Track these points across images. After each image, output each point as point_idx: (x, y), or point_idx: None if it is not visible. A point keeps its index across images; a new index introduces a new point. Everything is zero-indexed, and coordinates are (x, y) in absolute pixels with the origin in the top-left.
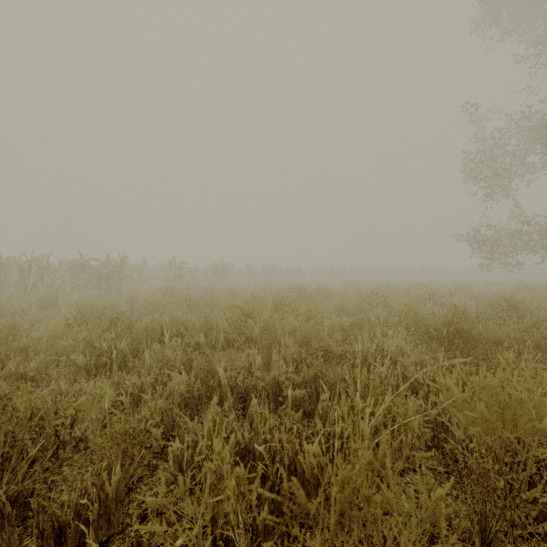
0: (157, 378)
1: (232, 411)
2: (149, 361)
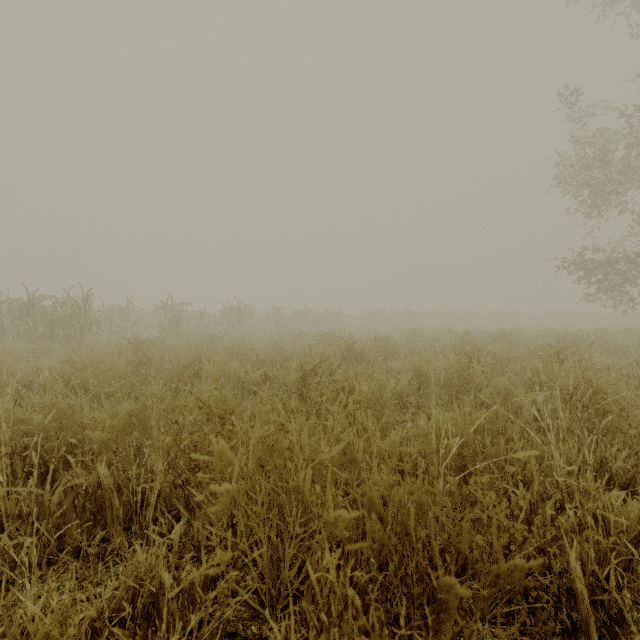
0: None
1: None
2: None
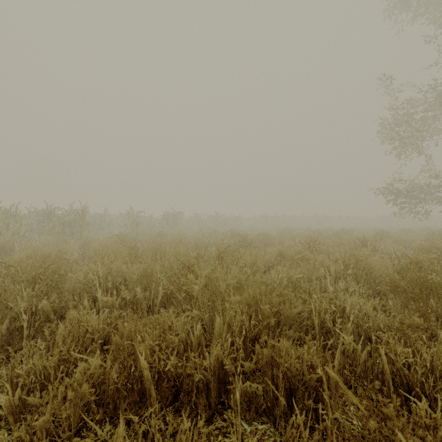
0: (66, 358)
1: (156, 424)
2: (62, 332)
